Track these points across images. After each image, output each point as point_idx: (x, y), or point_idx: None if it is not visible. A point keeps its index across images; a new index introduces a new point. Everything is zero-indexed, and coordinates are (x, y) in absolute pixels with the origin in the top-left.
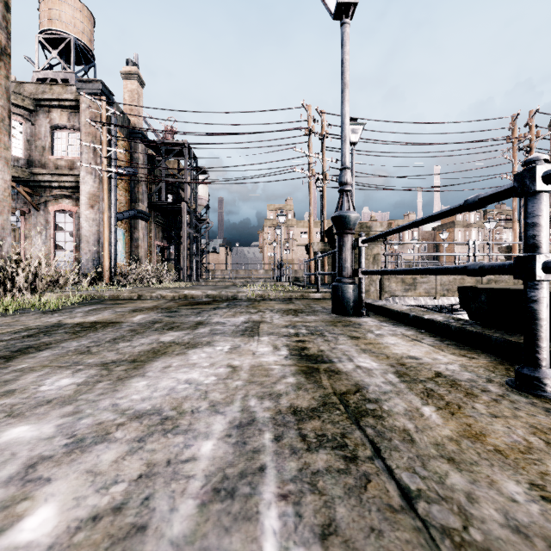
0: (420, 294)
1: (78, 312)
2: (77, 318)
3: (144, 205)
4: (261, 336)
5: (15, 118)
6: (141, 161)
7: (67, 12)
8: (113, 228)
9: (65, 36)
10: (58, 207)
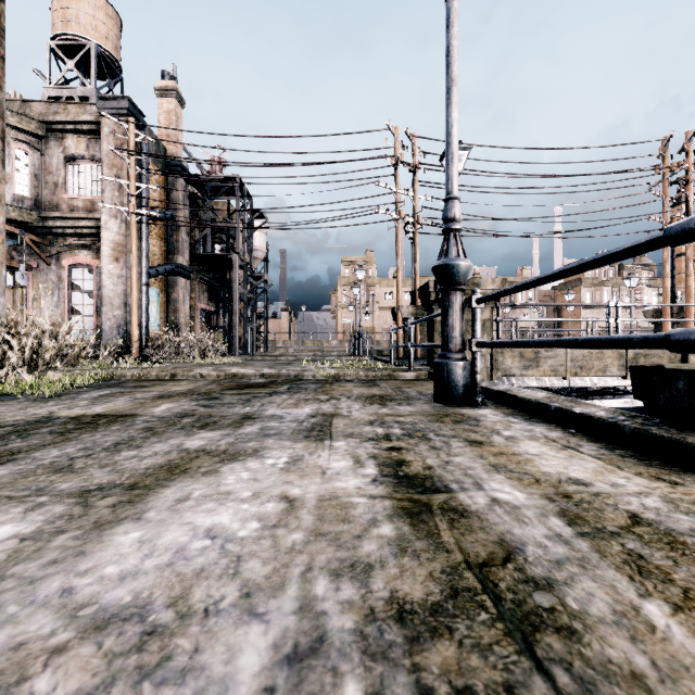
0: (544, 373)
1: (83, 400)
2: (78, 408)
3: (184, 257)
4: (334, 439)
5: (20, 146)
6: (181, 201)
7: (87, 12)
8: (144, 287)
9: (83, 42)
10: (75, 261)
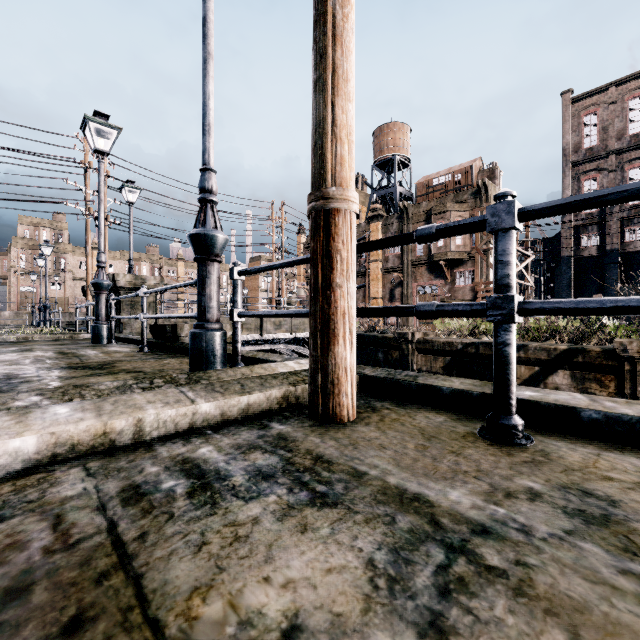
0: None
1: None
2: None
3: None
4: (36, 351)
5: None
6: None
7: None
8: None
9: None
10: None
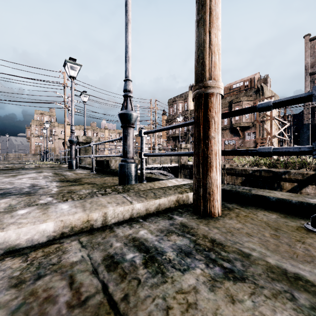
0: None
1: None
2: None
3: None
4: (44, 173)
5: None
6: None
7: None
8: None
9: None
10: None
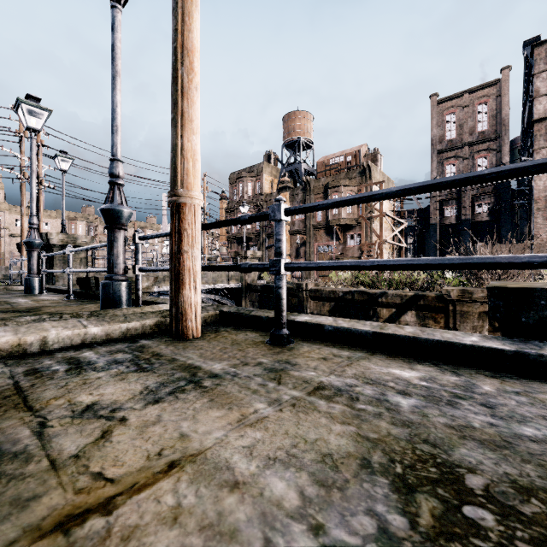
0: None
1: None
2: None
3: None
4: None
5: None
6: None
7: None
8: None
9: None
10: None
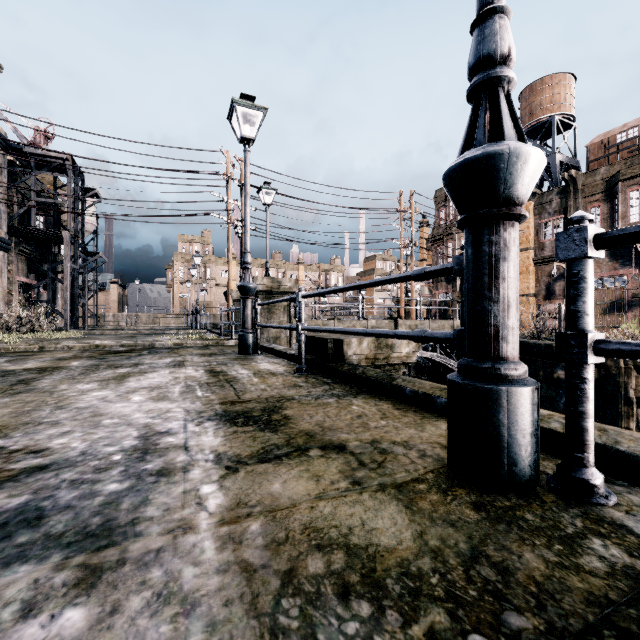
0: None
1: (1, 363)
2: (12, 366)
3: (2, 229)
4: (187, 367)
5: None
6: None
7: None
8: None
9: None
10: None
